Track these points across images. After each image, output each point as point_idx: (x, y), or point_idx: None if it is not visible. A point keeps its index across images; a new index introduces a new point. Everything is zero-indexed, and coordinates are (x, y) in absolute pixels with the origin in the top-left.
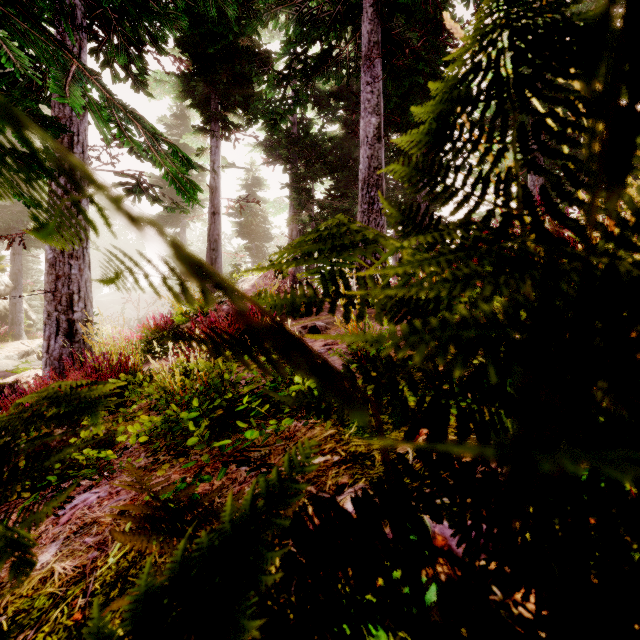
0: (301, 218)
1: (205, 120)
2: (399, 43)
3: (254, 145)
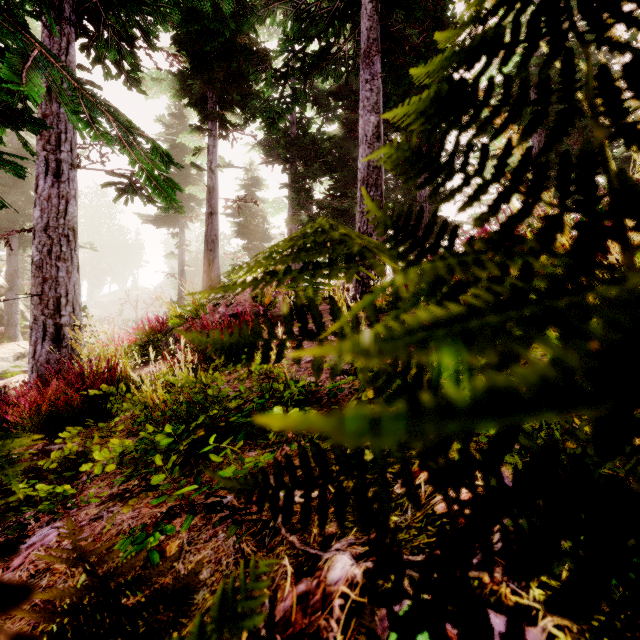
0: (300, 218)
1: (202, 119)
2: (399, 40)
3: (253, 145)
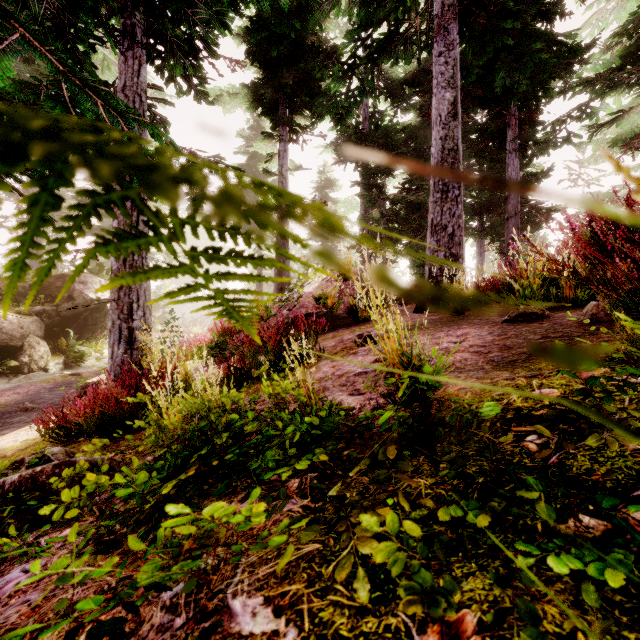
0: (372, 216)
1: (273, 126)
2: None
3: (325, 146)
